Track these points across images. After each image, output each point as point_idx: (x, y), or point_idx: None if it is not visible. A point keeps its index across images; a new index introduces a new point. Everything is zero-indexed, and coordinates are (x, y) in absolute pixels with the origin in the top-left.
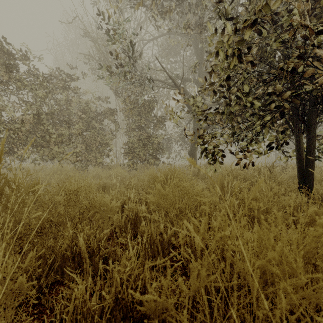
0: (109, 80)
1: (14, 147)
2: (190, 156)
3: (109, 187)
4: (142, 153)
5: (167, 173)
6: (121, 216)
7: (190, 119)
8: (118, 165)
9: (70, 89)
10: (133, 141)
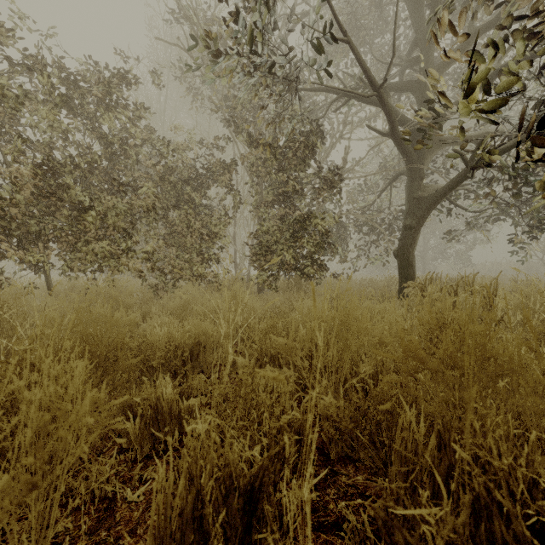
0: (220, 102)
1: (26, 243)
2: (399, 260)
3: (210, 345)
4: (290, 253)
5: (478, 333)
6: (243, 539)
7: (390, 181)
8: (238, 280)
9: (139, 119)
10: (270, 227)
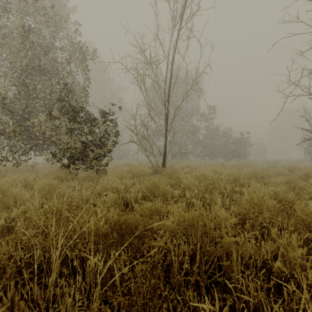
0: None
1: None
2: None
3: None
4: None
5: None
6: None
7: None
8: None
9: None
10: None
